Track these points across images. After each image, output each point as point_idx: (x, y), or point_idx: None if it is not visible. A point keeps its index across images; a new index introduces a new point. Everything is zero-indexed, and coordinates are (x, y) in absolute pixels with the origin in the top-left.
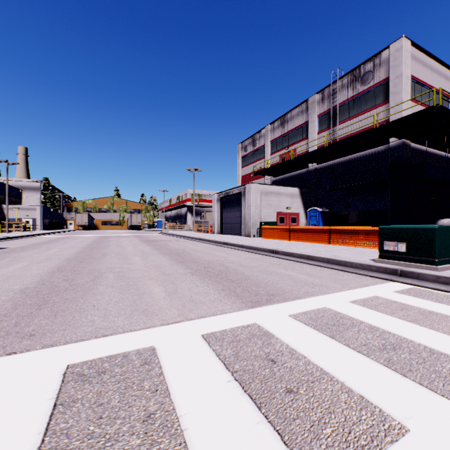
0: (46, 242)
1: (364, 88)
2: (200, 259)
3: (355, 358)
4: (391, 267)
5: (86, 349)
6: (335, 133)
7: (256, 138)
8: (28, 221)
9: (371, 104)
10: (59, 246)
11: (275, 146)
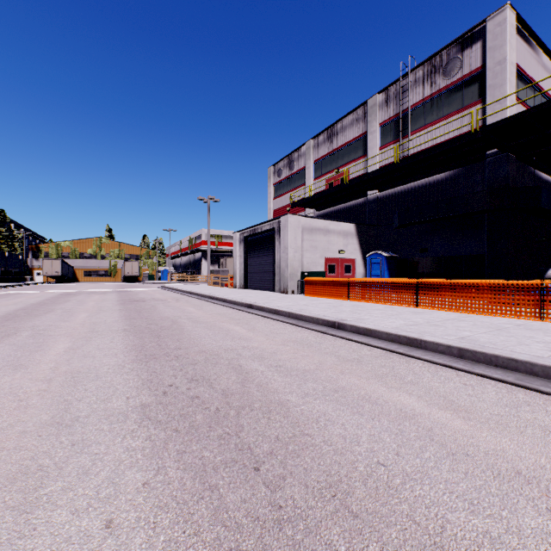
0: None
1: (448, 82)
2: (193, 345)
3: None
4: None
5: None
6: (406, 148)
7: (294, 158)
8: None
9: (458, 104)
10: None
11: (320, 168)
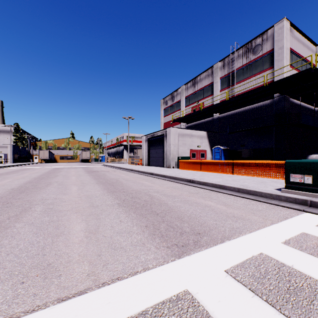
0: (7, 172)
1: (255, 57)
2: (129, 188)
3: None
4: (301, 198)
5: None
6: (233, 91)
7: (175, 95)
8: (1, 156)
9: (260, 69)
10: (15, 176)
11: (189, 101)
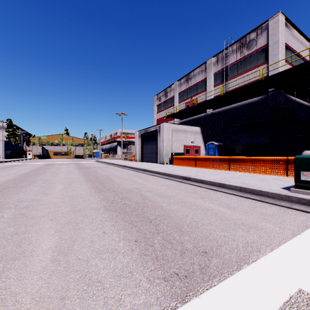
0: None
1: (249, 52)
2: (119, 186)
3: None
4: None
5: None
6: (227, 86)
7: (168, 91)
8: None
9: (254, 64)
10: None
11: (182, 97)
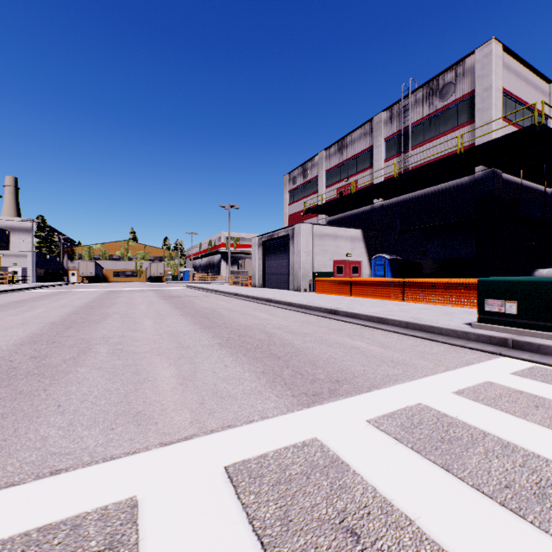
0: (33, 298)
1: (443, 104)
2: (234, 322)
3: (502, 521)
4: (499, 335)
5: (6, 509)
6: (407, 161)
7: (308, 167)
8: (16, 271)
9: (452, 124)
10: (48, 304)
11: (332, 177)
